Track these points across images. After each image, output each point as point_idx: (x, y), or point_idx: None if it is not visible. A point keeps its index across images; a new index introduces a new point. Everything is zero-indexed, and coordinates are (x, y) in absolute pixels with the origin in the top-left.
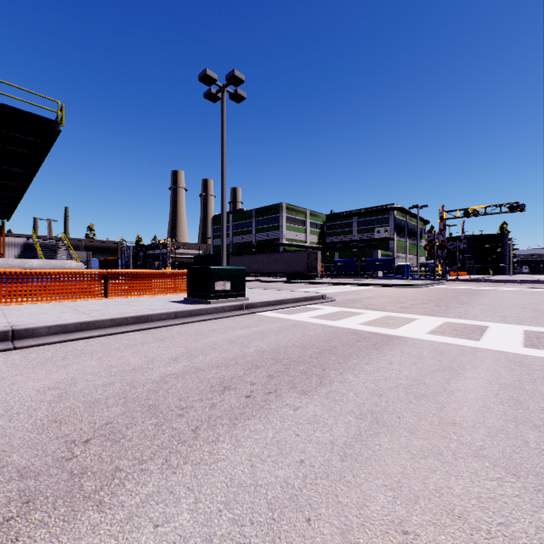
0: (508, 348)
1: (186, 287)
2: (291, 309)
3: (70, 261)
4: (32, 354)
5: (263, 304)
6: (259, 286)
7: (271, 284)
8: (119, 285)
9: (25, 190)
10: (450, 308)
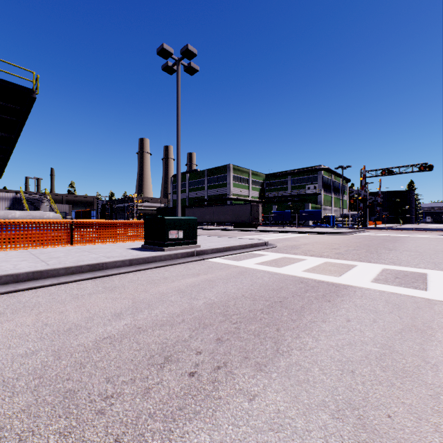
0: None
1: None
2: (238, 256)
3: (49, 212)
4: None
5: (213, 251)
6: (210, 234)
7: (220, 231)
8: (84, 233)
9: (11, 152)
10: (382, 255)
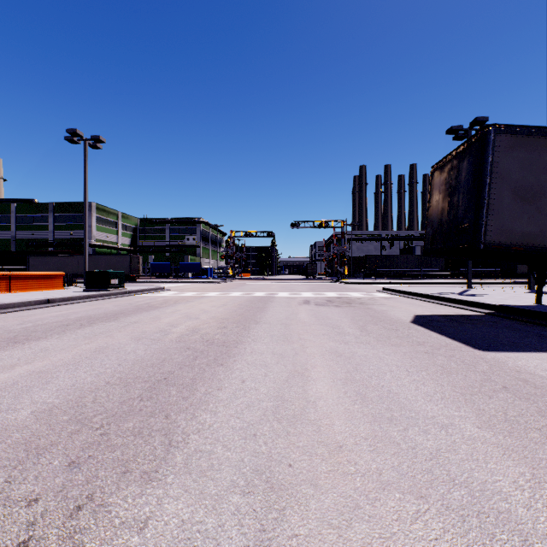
0: (234, 295)
1: (62, 285)
2: (152, 293)
3: None
4: (75, 305)
5: (136, 291)
6: None
7: None
8: (18, 283)
9: None
10: (226, 290)
